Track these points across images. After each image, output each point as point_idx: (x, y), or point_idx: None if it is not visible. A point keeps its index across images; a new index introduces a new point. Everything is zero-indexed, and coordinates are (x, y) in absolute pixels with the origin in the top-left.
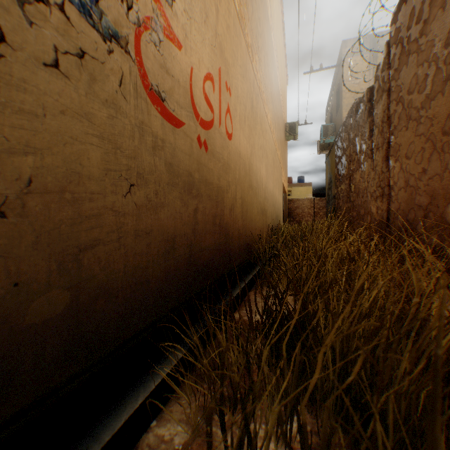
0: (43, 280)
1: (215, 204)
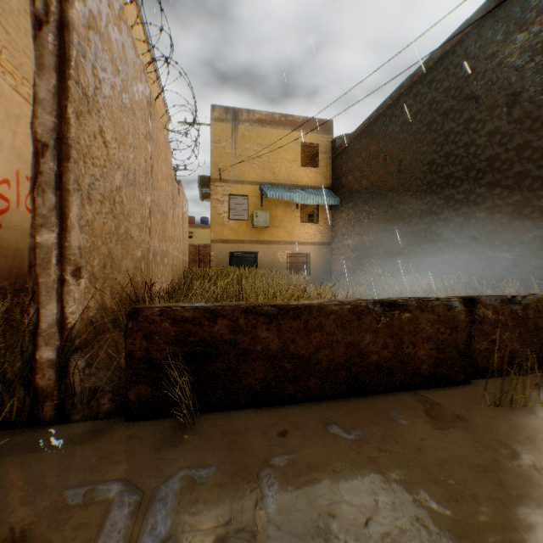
0: None
1: (13, 260)
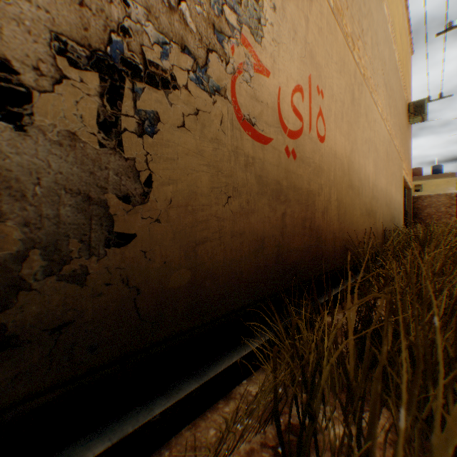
0: (177, 261)
1: (304, 207)
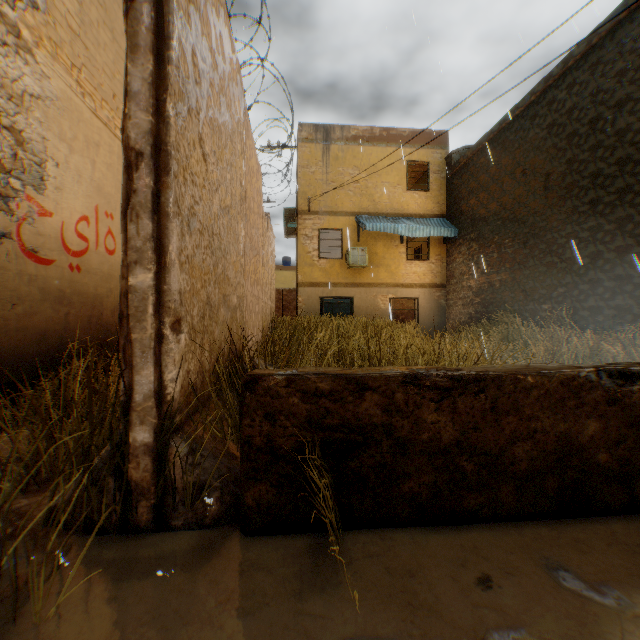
0: None
1: (92, 308)
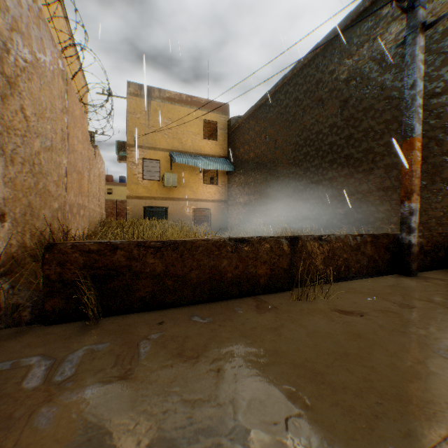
0: None
1: None
